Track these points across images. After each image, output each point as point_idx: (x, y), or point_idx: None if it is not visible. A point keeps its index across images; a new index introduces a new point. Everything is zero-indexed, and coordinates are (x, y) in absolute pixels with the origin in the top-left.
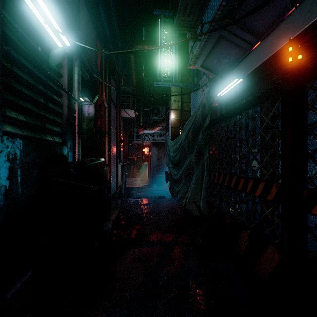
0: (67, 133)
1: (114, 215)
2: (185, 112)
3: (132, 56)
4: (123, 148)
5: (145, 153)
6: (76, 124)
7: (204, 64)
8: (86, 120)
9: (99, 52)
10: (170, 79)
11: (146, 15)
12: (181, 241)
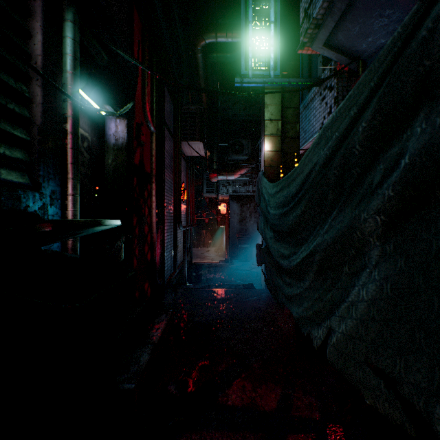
0: (40, 163)
1: (158, 330)
2: (290, 140)
3: (198, 54)
4: (186, 204)
5: (221, 212)
6: (67, 146)
7: (331, 40)
8: (113, 150)
9: (138, 32)
10: (265, 71)
11: (222, 2)
12: (299, 414)
